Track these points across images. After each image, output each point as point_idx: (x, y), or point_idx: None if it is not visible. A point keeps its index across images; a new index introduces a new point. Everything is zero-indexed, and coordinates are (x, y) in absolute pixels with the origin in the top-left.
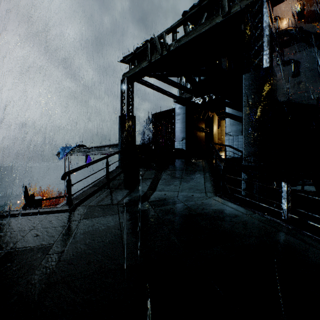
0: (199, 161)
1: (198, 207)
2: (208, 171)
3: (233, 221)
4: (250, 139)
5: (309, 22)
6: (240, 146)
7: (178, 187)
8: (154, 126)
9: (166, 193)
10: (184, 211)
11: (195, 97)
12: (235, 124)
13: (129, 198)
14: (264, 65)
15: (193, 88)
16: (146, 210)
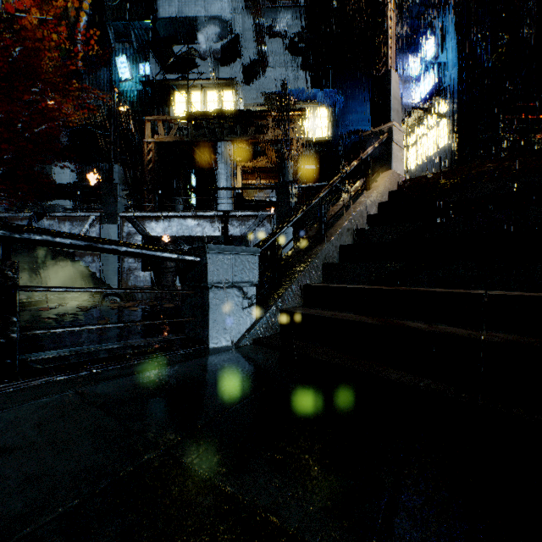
0: None
1: None
2: None
3: None
4: None
5: None
6: None
7: None
8: None
9: None
10: None
11: None
12: None
13: None
14: None
15: None
16: None
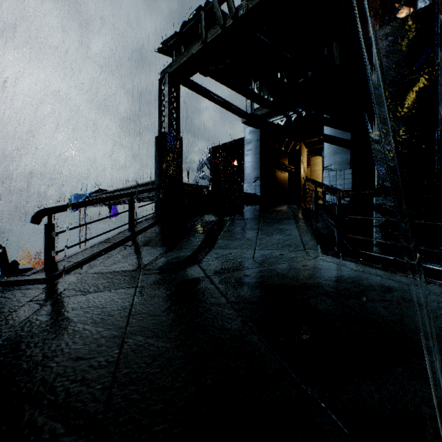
0: (284, 206)
1: (299, 273)
2: (303, 219)
3: (390, 300)
4: (391, 149)
5: (440, 13)
6: (347, 186)
7: (253, 243)
8: (212, 166)
9: (233, 251)
10: (272, 280)
11: (275, 114)
12: (339, 152)
13: (164, 261)
14: (420, 6)
15: (272, 98)
16: (194, 280)
